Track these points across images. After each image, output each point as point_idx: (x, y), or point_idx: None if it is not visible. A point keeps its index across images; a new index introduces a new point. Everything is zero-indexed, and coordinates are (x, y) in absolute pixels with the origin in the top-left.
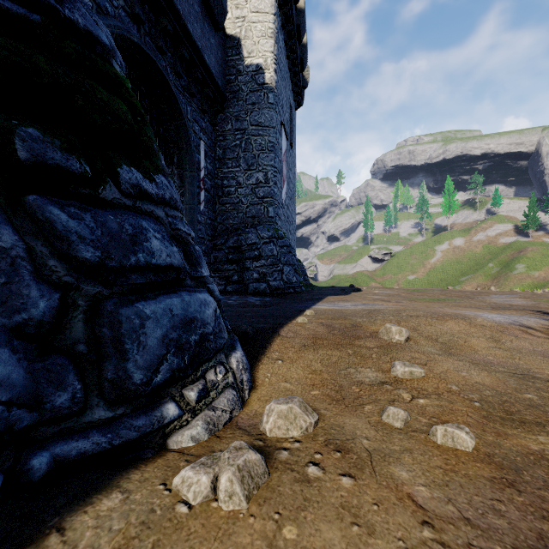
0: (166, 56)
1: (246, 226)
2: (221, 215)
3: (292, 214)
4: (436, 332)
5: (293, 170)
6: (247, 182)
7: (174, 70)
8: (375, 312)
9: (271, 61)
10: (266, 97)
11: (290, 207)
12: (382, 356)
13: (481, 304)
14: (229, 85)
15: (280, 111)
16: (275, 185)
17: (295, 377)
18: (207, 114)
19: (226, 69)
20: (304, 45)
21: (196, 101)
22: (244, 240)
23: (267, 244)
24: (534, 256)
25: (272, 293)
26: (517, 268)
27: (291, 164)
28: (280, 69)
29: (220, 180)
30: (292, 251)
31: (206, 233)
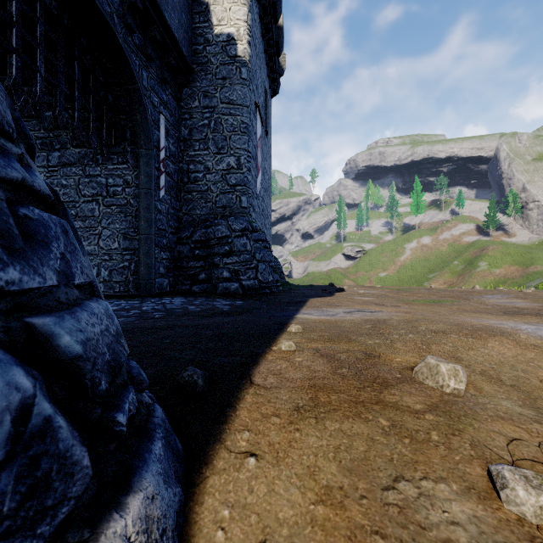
0: (112, 0)
1: (216, 217)
2: (187, 205)
3: (268, 207)
4: (487, 362)
5: (269, 161)
6: (217, 167)
7: (123, 21)
8: (382, 325)
9: (244, 31)
10: (238, 71)
11: (265, 199)
12: (451, 437)
13: (486, 308)
14: (196, 56)
15: (255, 91)
16: (249, 172)
17: (287, 520)
18: (169, 86)
19: (193, 38)
20: (281, 28)
21: (154, 67)
22: (213, 233)
23: (239, 237)
24: (495, 255)
25: (245, 295)
26: (480, 265)
27: (266, 153)
28: (255, 44)
29: (186, 164)
30: (267, 246)
31: (168, 225)
